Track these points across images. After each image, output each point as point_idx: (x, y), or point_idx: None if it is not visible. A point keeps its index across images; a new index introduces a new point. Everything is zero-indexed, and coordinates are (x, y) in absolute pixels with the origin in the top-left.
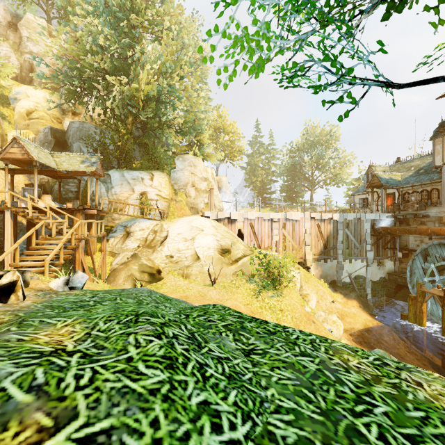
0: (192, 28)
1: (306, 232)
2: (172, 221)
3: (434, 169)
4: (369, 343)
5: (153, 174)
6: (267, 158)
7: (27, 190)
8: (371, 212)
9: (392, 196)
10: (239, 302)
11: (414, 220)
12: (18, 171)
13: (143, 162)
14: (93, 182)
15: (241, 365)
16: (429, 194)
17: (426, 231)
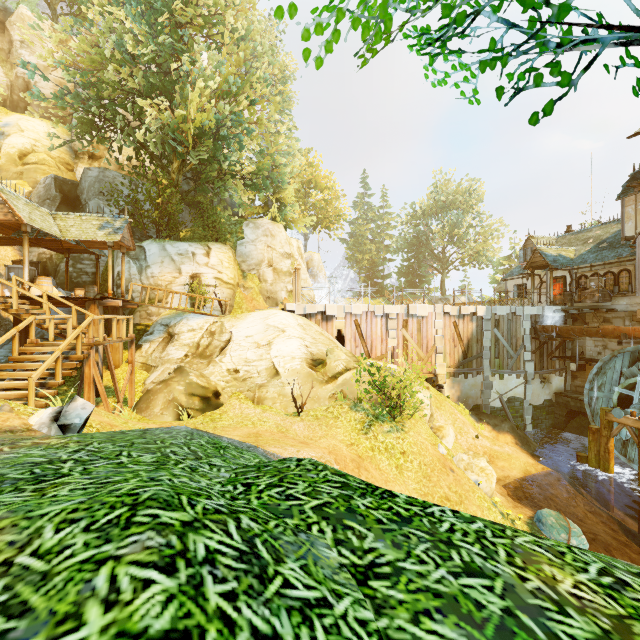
0: (269, 34)
1: (437, 334)
2: (238, 317)
3: (623, 241)
4: (532, 500)
5: (210, 248)
6: (378, 226)
7: (14, 269)
8: (531, 304)
9: (561, 281)
10: (339, 441)
11: (595, 316)
12: (1, 241)
13: (195, 229)
14: (119, 259)
15: (352, 616)
16: (616, 278)
17: (613, 332)
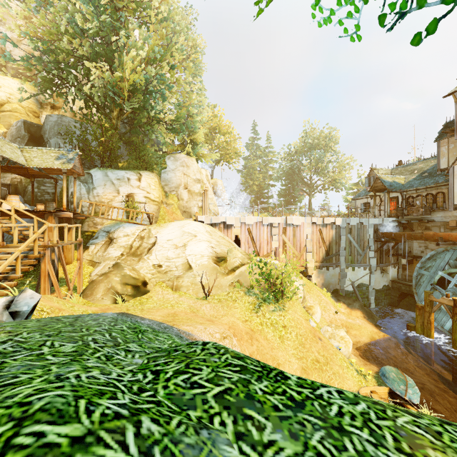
0: (185, 20)
1: (307, 238)
2: (162, 226)
3: (439, 172)
4: (377, 359)
5: (141, 174)
6: (264, 161)
7: None
8: (374, 217)
9: (395, 200)
10: (237, 319)
11: (419, 225)
12: None
13: (130, 161)
14: (72, 182)
15: None
16: (434, 198)
17: (433, 236)
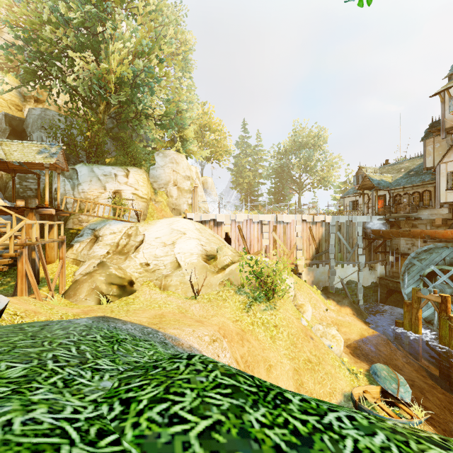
0: (175, 16)
1: (297, 236)
2: (150, 223)
3: (425, 170)
4: (367, 356)
5: (128, 171)
6: (254, 159)
7: None
8: (362, 214)
9: (383, 198)
10: (227, 319)
11: (406, 223)
12: None
13: (118, 157)
14: (56, 178)
15: None
16: (421, 196)
17: (420, 234)
